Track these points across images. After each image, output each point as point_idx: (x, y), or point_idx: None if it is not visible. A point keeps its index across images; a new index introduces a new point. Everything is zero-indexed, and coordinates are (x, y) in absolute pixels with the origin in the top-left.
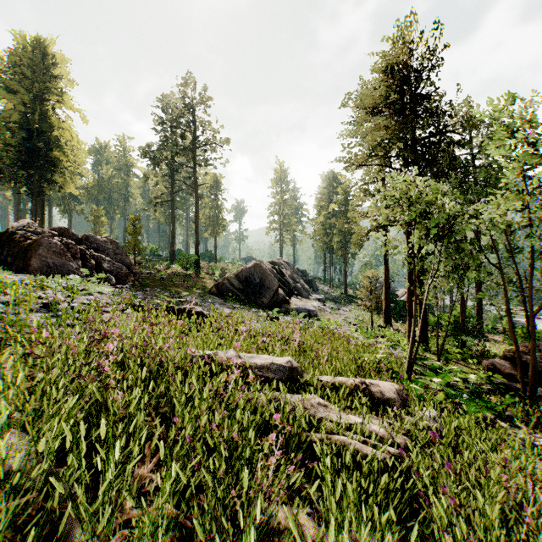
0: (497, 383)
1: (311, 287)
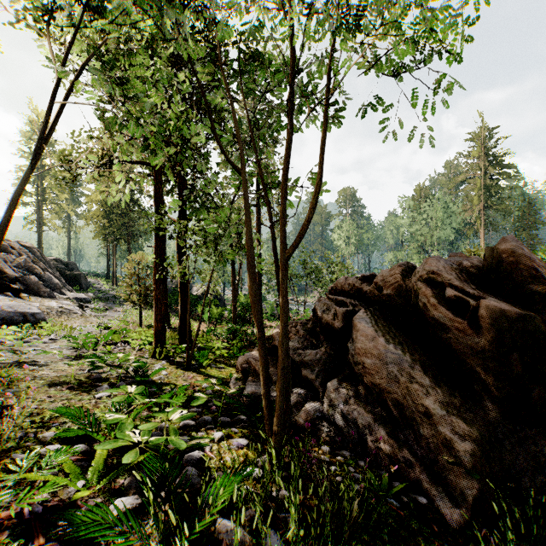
0: (248, 394)
1: (78, 284)
